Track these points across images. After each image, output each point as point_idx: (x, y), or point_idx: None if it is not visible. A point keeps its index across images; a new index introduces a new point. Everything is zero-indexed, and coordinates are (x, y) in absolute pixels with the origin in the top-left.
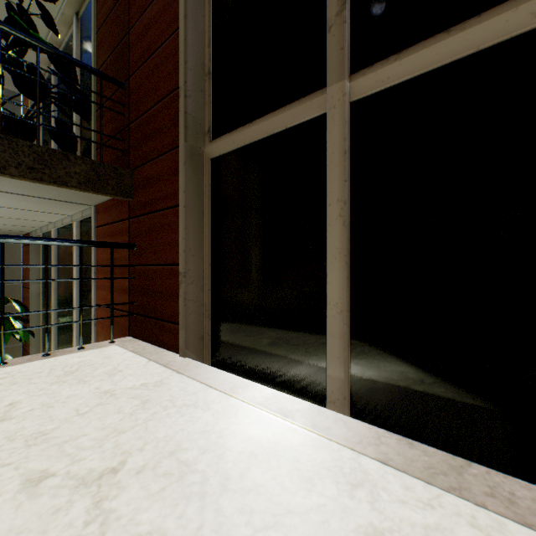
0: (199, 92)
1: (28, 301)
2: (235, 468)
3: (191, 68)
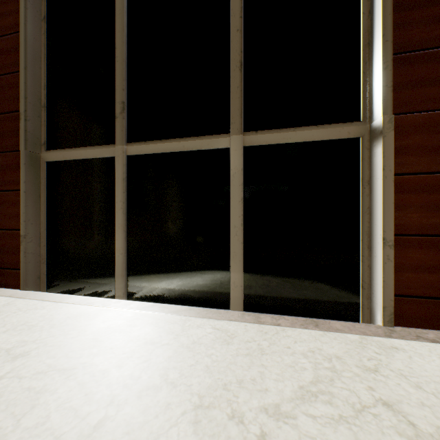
0: (37, 117)
1: None
2: (59, 322)
3: (30, 101)
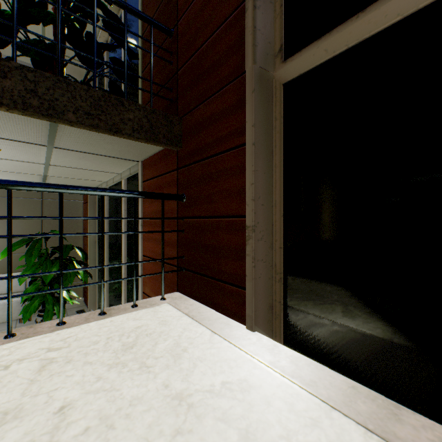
0: (268, 3)
1: (87, 247)
2: None
3: None
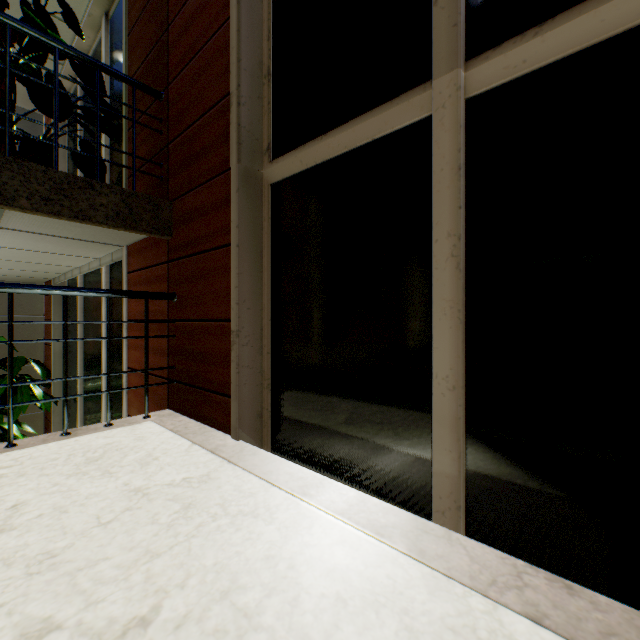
0: (256, 99)
1: (50, 360)
2: (317, 624)
3: (245, 67)
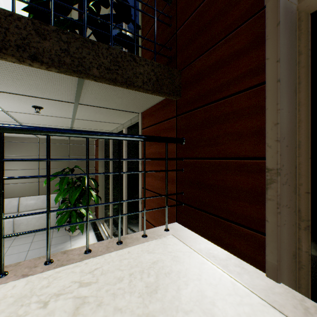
0: None
1: (97, 178)
2: None
3: None
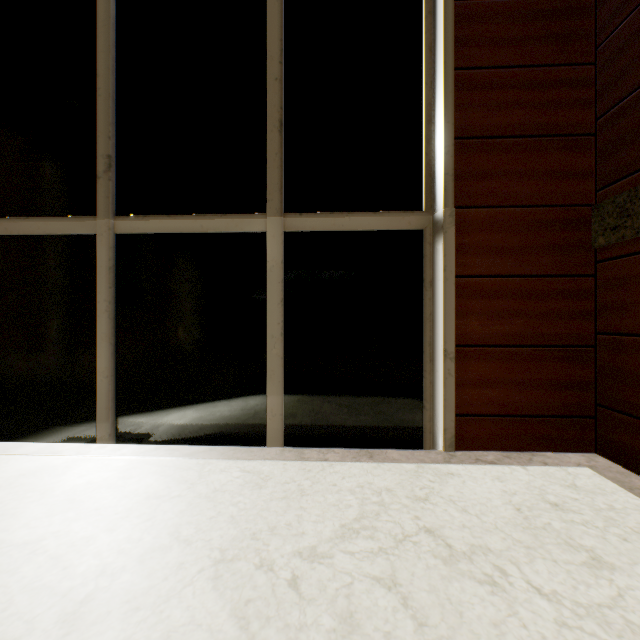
0: None
1: None
2: (6, 482)
3: None
